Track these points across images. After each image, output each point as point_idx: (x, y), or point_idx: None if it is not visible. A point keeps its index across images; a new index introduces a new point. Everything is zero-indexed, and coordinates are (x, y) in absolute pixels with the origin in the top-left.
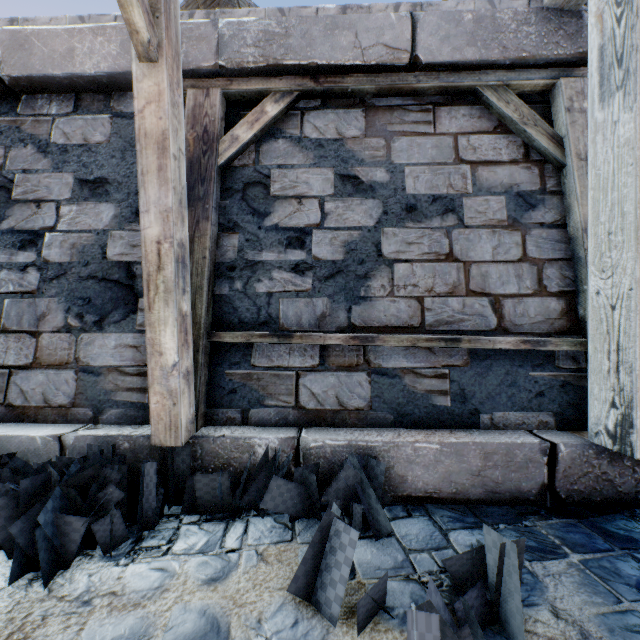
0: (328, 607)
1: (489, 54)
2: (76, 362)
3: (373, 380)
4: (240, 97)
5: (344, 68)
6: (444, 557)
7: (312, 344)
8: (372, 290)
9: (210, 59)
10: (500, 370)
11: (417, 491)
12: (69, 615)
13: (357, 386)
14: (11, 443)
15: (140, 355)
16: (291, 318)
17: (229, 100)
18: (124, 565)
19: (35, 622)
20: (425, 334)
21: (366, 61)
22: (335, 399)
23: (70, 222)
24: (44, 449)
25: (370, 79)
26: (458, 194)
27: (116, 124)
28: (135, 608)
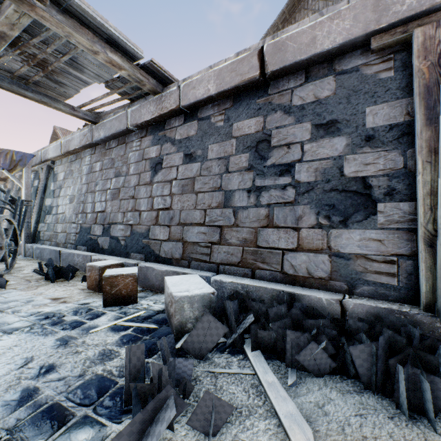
0: None
1: None
2: (328, 249)
3: None
4: None
5: None
6: None
7: None
8: None
9: None
10: None
11: None
12: None
13: None
14: (303, 299)
15: (384, 247)
16: None
17: None
18: None
19: None
20: None
21: None
22: None
23: (311, 154)
24: (328, 307)
25: None
26: None
27: (338, 80)
28: None
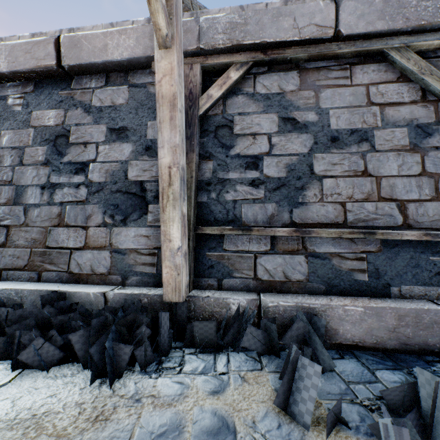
0: (301, 417)
1: (395, 24)
2: (110, 246)
3: (309, 261)
4: (212, 68)
5: (285, 43)
6: (376, 389)
7: (265, 235)
8: (307, 198)
9: (193, 44)
10: (406, 255)
11: (346, 340)
12: (129, 407)
13: (298, 265)
14: (75, 296)
15: (150, 242)
16: (250, 217)
17: (204, 71)
18: (155, 378)
19: (110, 410)
20: (347, 229)
21: (302, 37)
22: (282, 273)
23: (104, 156)
24: (95, 301)
25: (304, 49)
26: (370, 128)
27: (131, 91)
28: (169, 406)
